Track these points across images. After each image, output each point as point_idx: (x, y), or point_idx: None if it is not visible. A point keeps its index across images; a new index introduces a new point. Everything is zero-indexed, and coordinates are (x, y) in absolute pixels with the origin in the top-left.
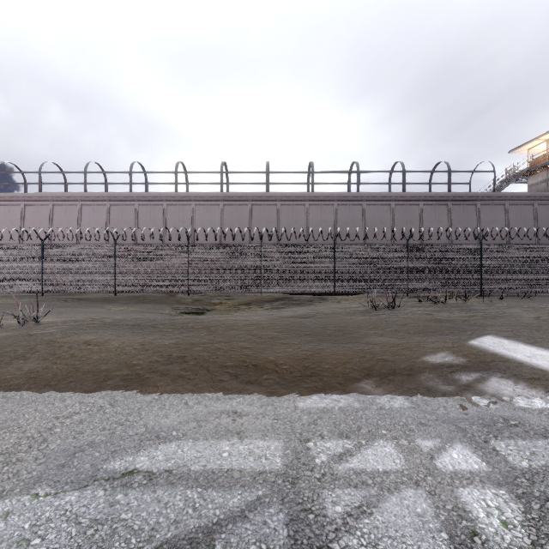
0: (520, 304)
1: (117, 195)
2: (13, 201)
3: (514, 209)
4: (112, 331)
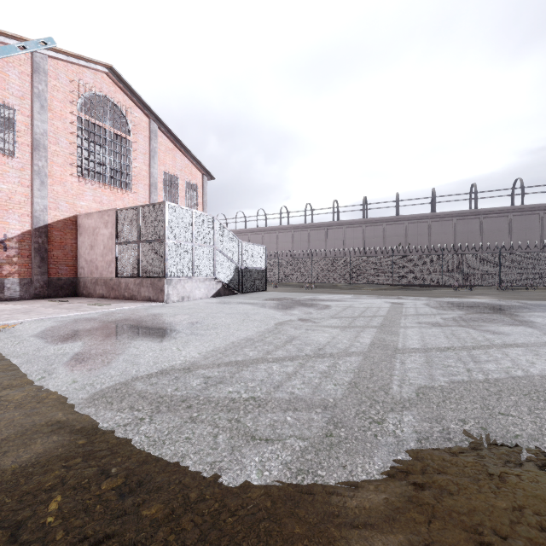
0: None
1: (298, 225)
2: (244, 233)
3: None
4: (343, 291)
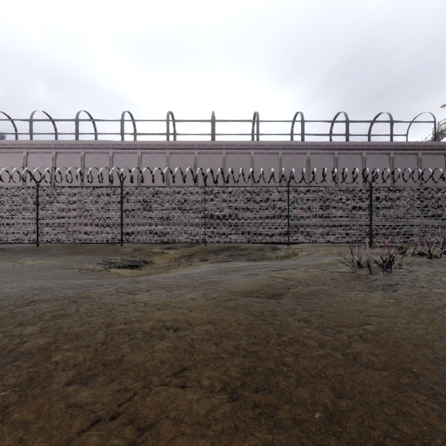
0: None
1: (63, 142)
2: None
3: None
4: None
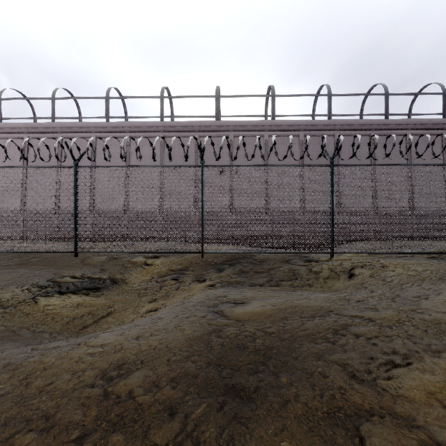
0: None
1: (36, 125)
2: None
3: None
4: None
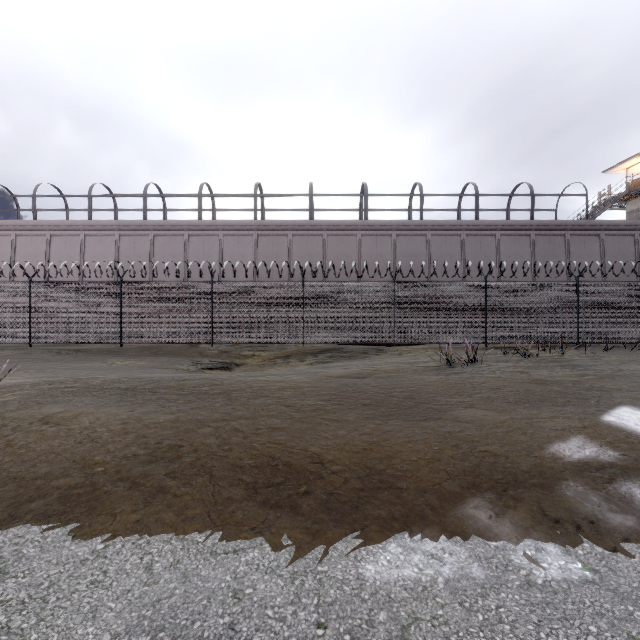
0: (634, 358)
1: (129, 223)
2: (1, 230)
3: (611, 241)
4: (92, 399)
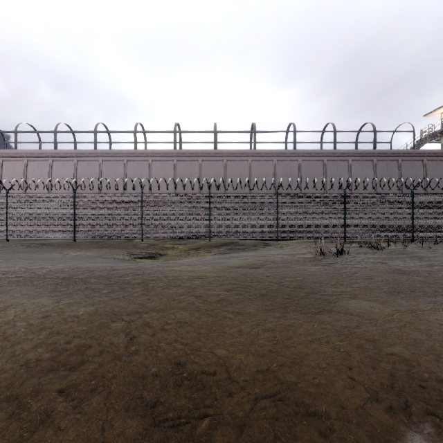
0: None
1: (84, 151)
2: None
3: (431, 164)
4: (30, 289)
